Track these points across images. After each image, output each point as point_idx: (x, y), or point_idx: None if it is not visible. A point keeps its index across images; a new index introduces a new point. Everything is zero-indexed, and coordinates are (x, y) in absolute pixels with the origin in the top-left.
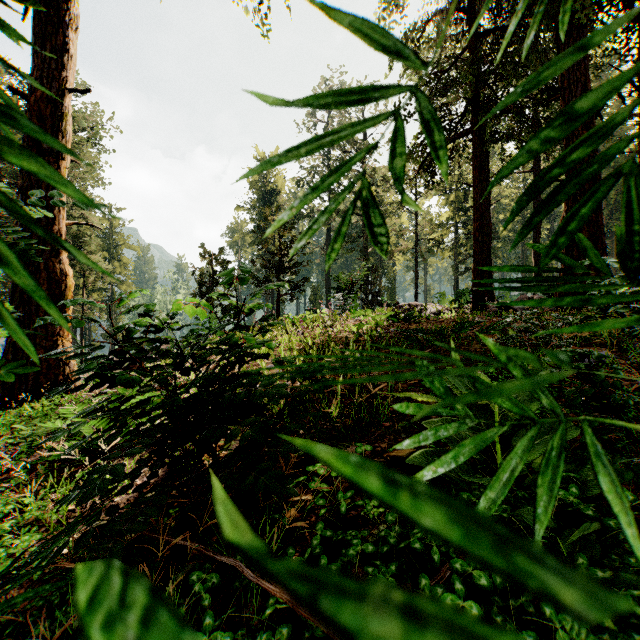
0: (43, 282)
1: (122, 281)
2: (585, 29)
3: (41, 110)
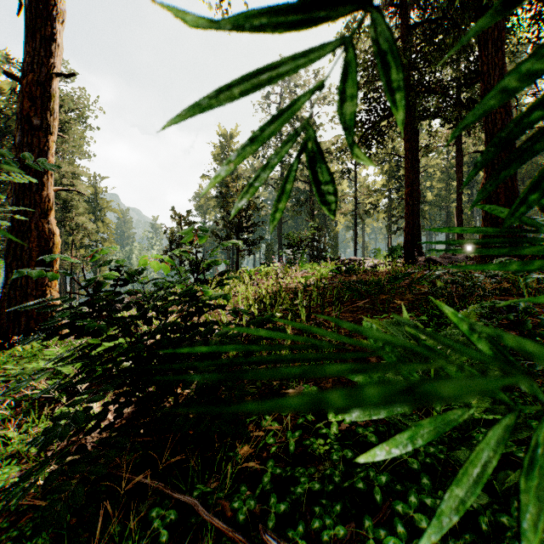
0: (34, 240)
1: (105, 239)
2: (502, 21)
3: (32, 92)
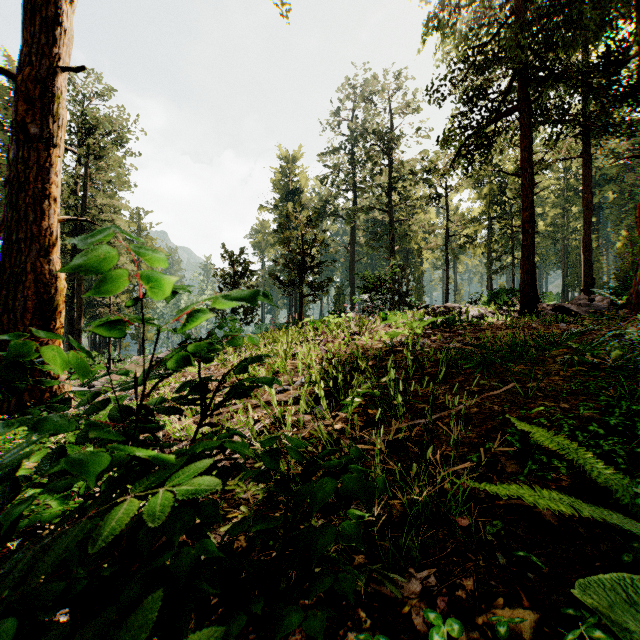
0: (29, 285)
1: None
2: None
3: (28, 90)
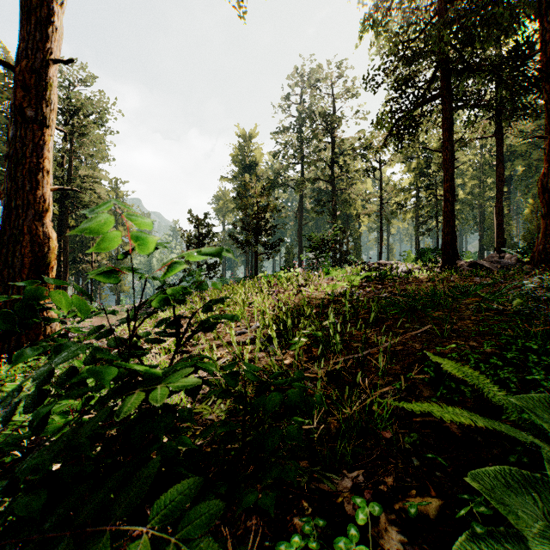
0: (26, 245)
1: (126, 243)
2: None
3: (25, 79)
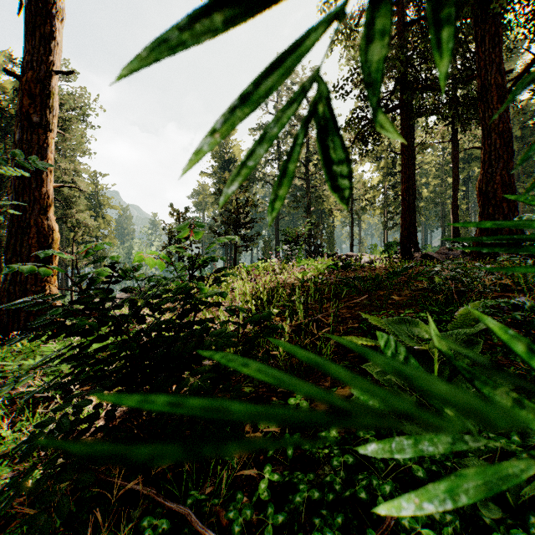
0: (33, 236)
1: (105, 235)
2: (499, 17)
3: (31, 89)
